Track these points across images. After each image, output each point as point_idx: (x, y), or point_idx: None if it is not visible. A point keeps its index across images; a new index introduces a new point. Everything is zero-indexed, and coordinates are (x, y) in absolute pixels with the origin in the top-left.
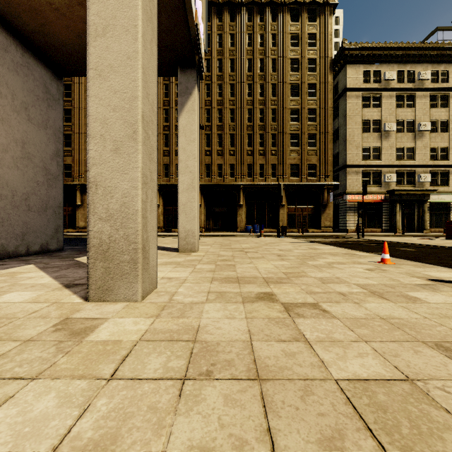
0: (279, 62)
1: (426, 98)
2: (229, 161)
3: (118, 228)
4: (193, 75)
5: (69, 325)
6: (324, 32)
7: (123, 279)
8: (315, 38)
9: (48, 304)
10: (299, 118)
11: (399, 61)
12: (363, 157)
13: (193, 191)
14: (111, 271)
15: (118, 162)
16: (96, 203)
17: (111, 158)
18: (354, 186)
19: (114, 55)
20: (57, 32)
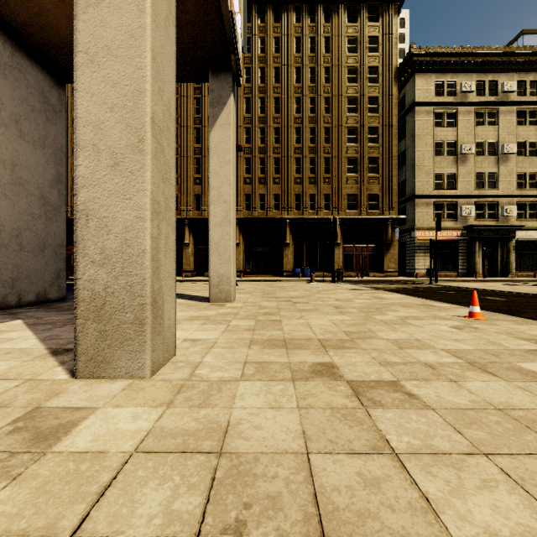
0: (333, 71)
1: (511, 114)
2: (273, 190)
3: (117, 275)
4: (228, 81)
5: (36, 422)
6: (388, 34)
7: (125, 347)
8: (377, 42)
9: (18, 383)
10: (357, 138)
11: (479, 69)
12: (435, 185)
13: (228, 225)
14: (108, 336)
15: (117, 182)
16: (87, 241)
17: (108, 177)
18: (424, 220)
19: (112, 32)
20: (55, 24)
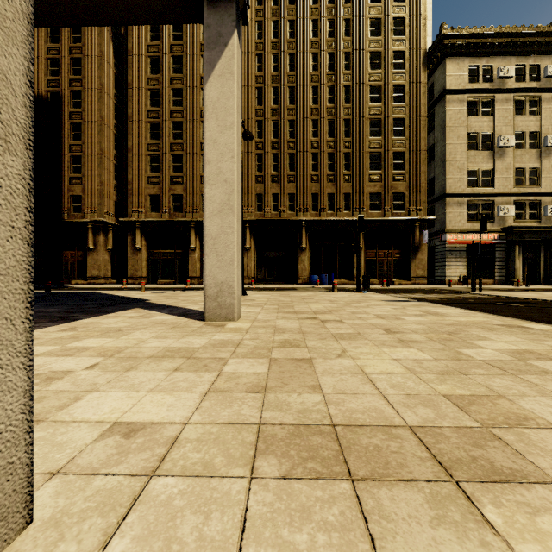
0: (354, 57)
1: None
2: (287, 189)
3: None
4: (231, 12)
5: None
6: (415, 15)
7: None
8: (403, 24)
9: None
10: (381, 131)
11: (518, 51)
12: (468, 182)
13: (231, 214)
14: None
15: None
16: None
17: None
18: (456, 221)
19: None
20: None
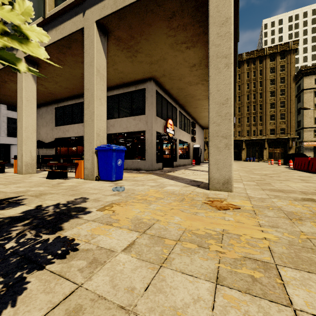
0: (263, 82)
1: None
2: (237, 129)
3: None
4: None
5: None
6: (290, 63)
7: None
8: (284, 67)
9: None
10: (274, 107)
11: None
12: (315, 122)
13: None
14: None
15: None
16: None
17: None
18: (308, 137)
19: None
20: None
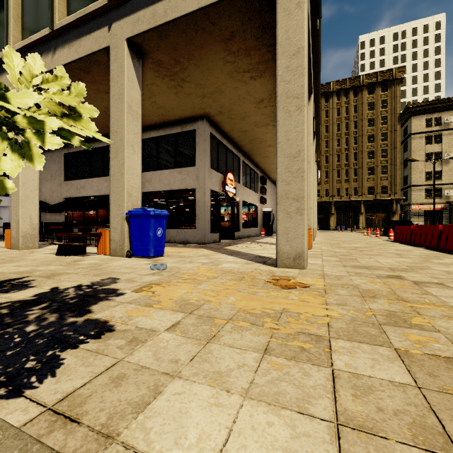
0: (359, 123)
1: None
2: (324, 187)
3: None
4: None
5: None
6: (393, 97)
7: None
8: (386, 102)
9: None
10: (374, 156)
11: None
12: (426, 178)
13: None
14: None
15: None
16: None
17: None
18: (417, 199)
19: None
20: None
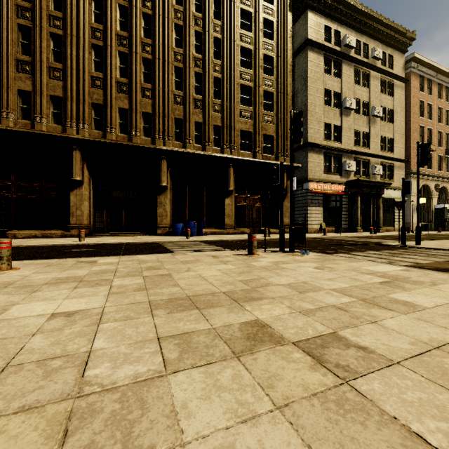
0: None
1: (377, 80)
2: (141, 106)
3: None
4: None
5: None
6: None
7: None
8: None
9: None
10: (252, 63)
11: (357, 27)
12: (323, 136)
13: None
14: None
15: None
16: None
17: None
18: (315, 171)
19: None
20: None
